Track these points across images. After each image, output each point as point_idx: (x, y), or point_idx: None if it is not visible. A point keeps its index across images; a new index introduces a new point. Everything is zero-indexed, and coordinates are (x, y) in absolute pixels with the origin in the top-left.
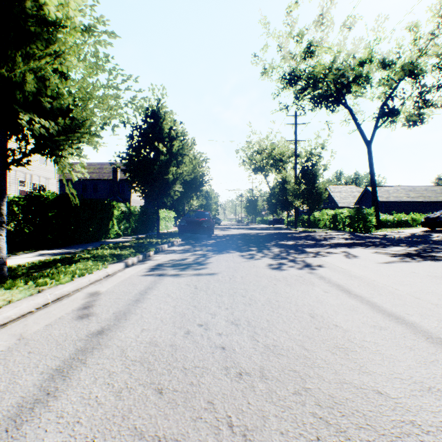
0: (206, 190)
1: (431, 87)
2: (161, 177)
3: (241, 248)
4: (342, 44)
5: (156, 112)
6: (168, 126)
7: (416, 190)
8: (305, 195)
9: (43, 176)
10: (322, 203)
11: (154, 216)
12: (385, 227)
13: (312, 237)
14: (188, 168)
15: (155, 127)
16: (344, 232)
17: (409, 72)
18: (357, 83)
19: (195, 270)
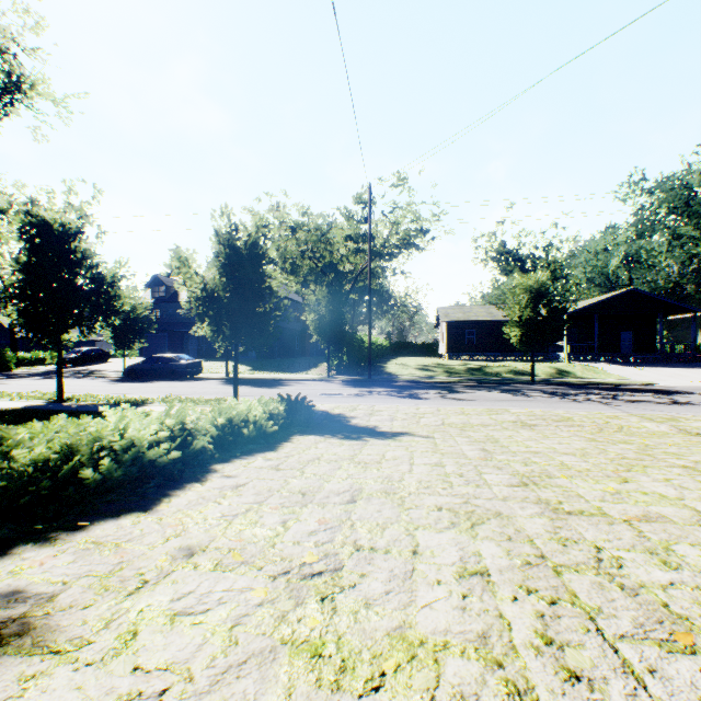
0: None
1: None
2: None
3: None
4: None
5: None
6: None
7: None
8: None
9: None
10: None
11: None
12: (24, 365)
13: None
14: None
15: None
16: None
17: None
18: None
19: None
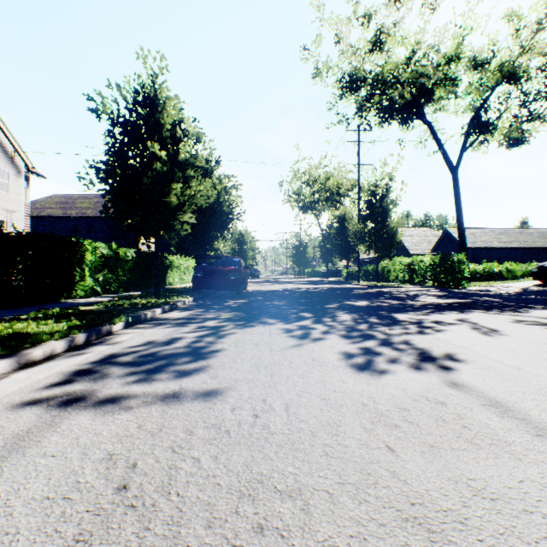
0: (240, 232)
1: (537, 94)
2: (159, 200)
3: (286, 315)
4: (423, 32)
5: (152, 98)
6: (171, 119)
7: (509, 234)
8: (373, 236)
9: (2, 207)
10: (395, 247)
11: (162, 264)
12: (473, 280)
13: (389, 295)
14: (204, 187)
15: (149, 119)
16: (427, 287)
17: (508, 75)
18: (444, 84)
19: (177, 377)
